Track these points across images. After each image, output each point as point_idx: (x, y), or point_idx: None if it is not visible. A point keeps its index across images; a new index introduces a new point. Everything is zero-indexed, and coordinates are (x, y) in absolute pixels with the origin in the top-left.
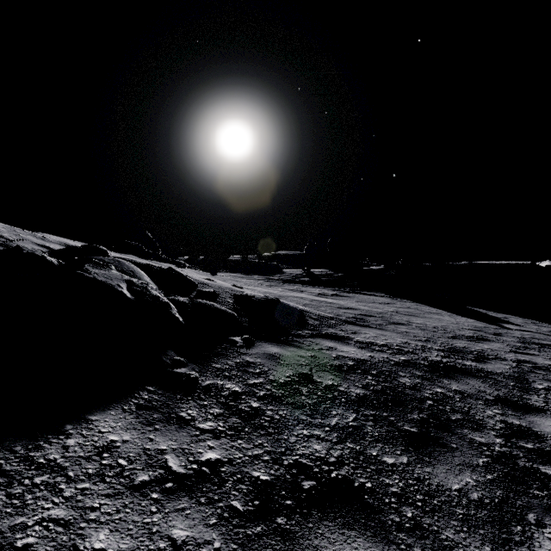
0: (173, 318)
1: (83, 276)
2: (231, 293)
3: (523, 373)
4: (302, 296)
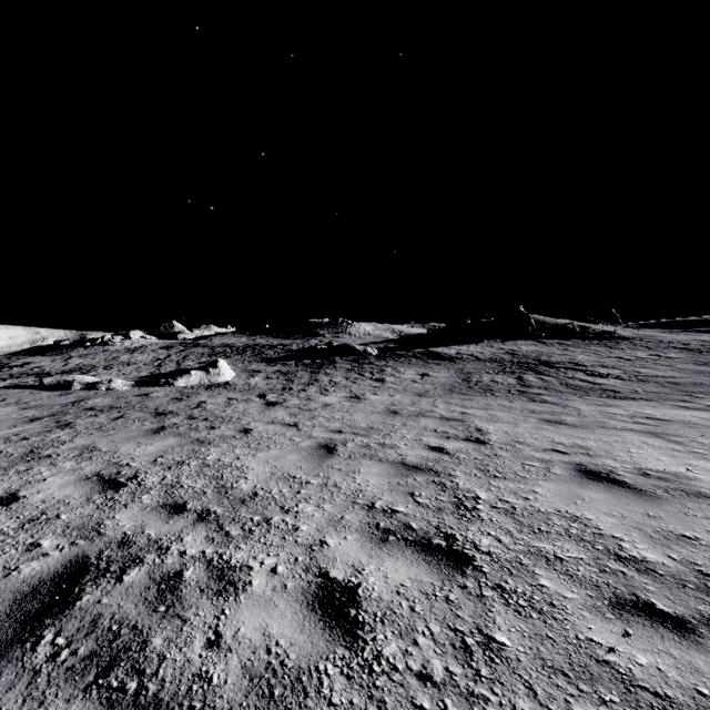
0: (577, 331)
1: (566, 326)
2: (600, 330)
3: (647, 340)
4: (649, 333)
